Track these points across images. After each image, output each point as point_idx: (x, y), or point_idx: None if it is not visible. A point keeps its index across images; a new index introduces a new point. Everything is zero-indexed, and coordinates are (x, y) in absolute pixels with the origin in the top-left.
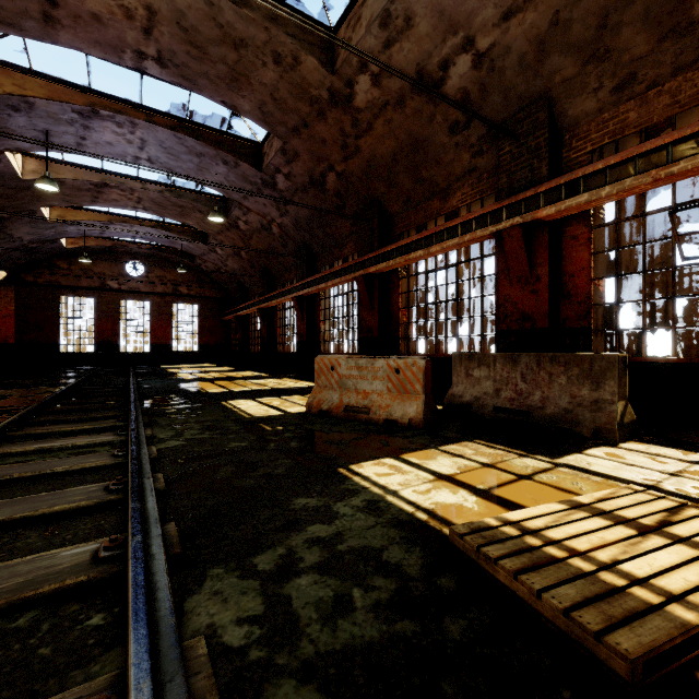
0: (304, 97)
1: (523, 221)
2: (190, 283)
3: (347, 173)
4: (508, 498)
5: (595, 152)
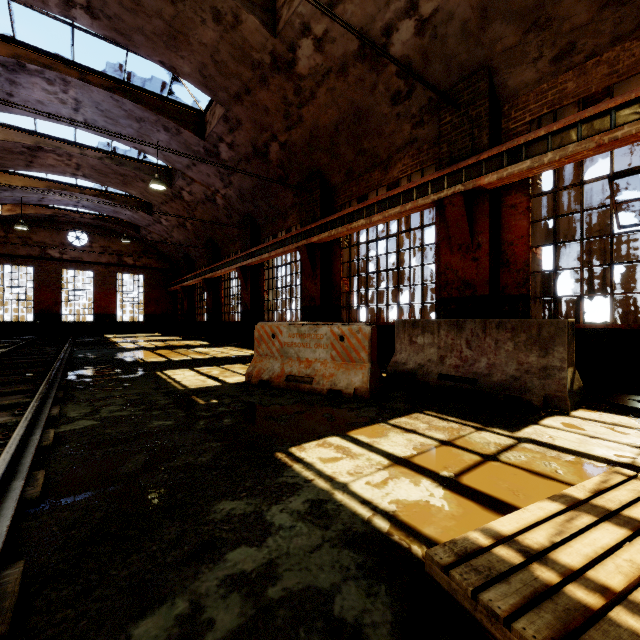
0: (245, 61)
1: (465, 188)
2: (136, 254)
3: (290, 143)
4: (480, 489)
5: (533, 123)
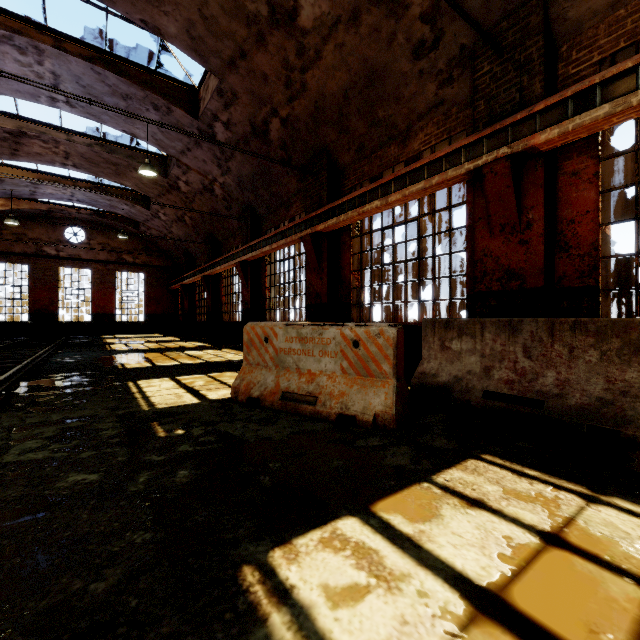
0: (239, 14)
1: (512, 151)
2: (135, 251)
3: (293, 118)
4: None
5: (603, 64)
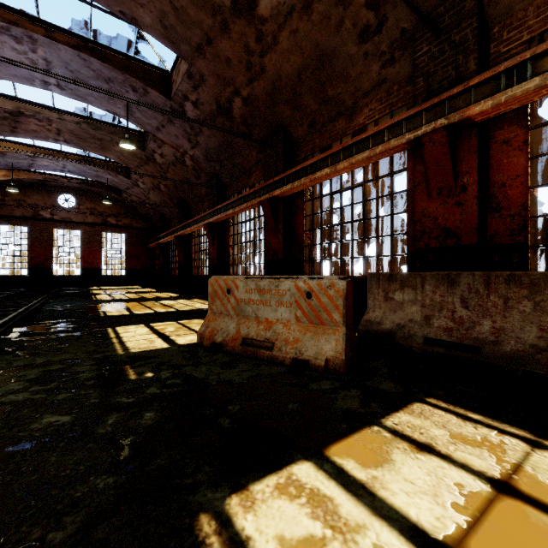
0: (205, 5)
1: (449, 122)
2: (118, 215)
3: (253, 97)
4: None
5: (532, 42)
